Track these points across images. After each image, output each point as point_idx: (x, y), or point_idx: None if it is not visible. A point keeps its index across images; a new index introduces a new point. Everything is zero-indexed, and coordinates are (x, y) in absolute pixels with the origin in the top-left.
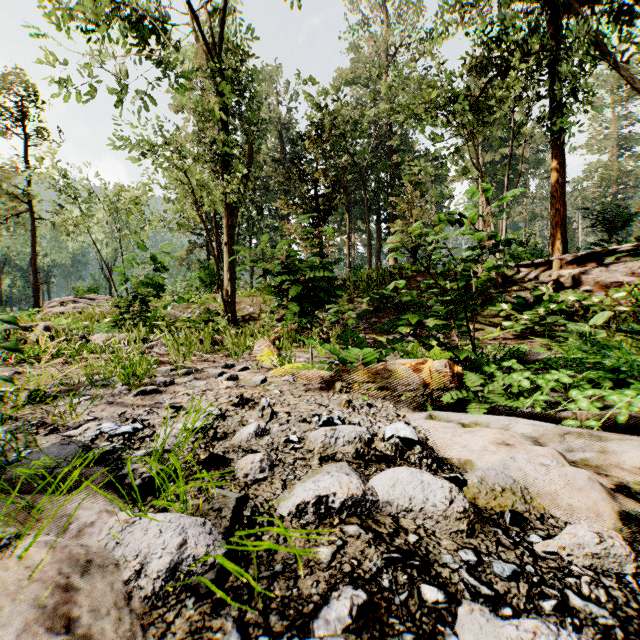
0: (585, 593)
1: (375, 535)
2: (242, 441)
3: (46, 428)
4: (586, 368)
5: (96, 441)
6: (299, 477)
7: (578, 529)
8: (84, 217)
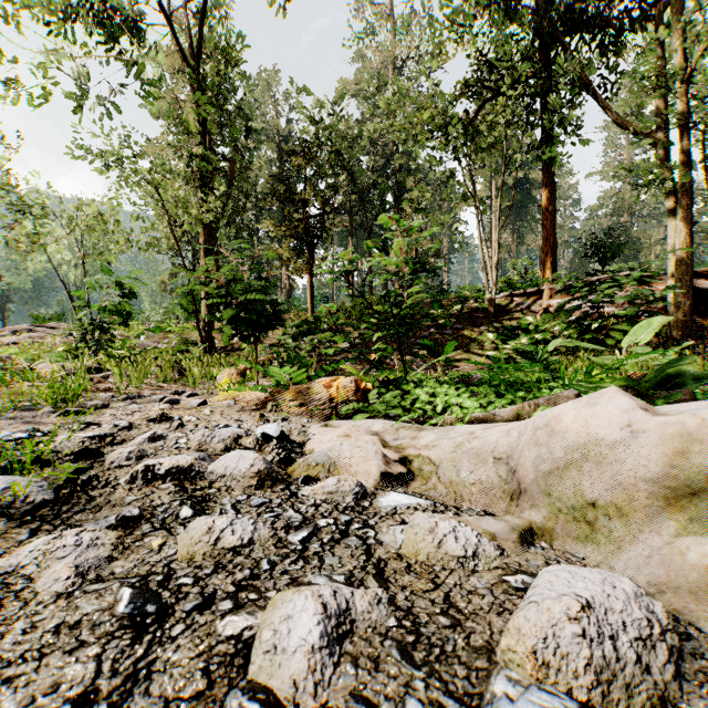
0: (301, 510)
1: (181, 489)
2: (134, 444)
3: None
4: None
5: None
6: None
7: (330, 478)
8: (38, 234)
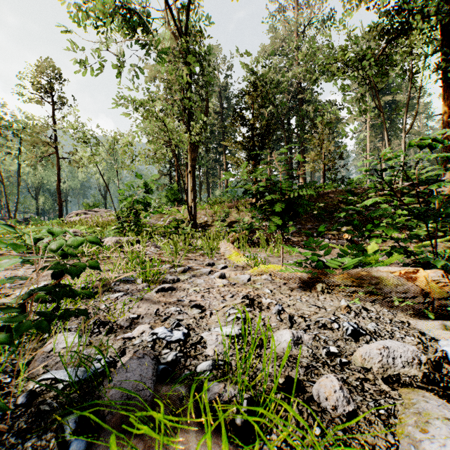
0: None
1: None
2: (285, 351)
3: (104, 327)
4: None
5: (155, 347)
6: (393, 413)
7: None
8: (93, 155)
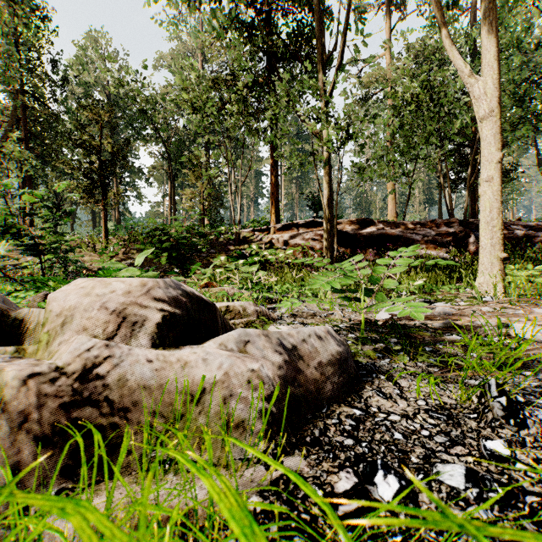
0: None
1: None
2: None
3: None
4: None
5: None
6: None
7: None
8: None
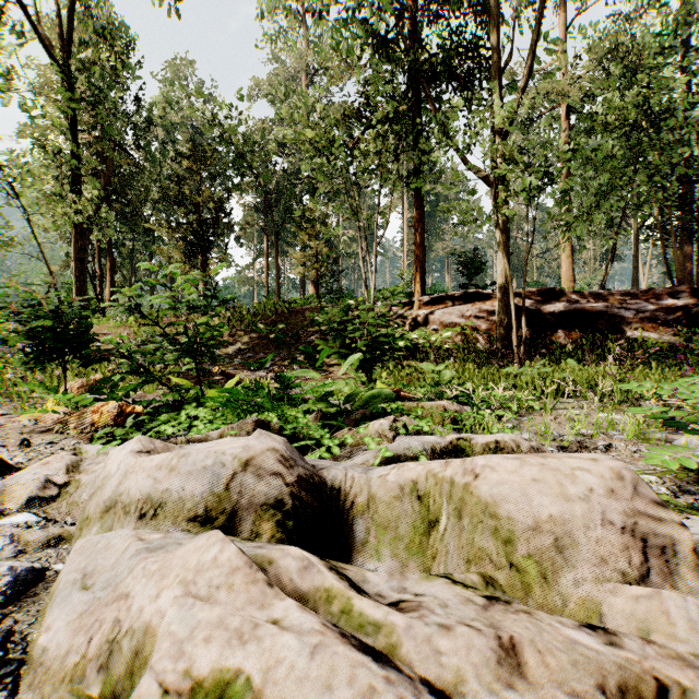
0: None
1: None
2: None
3: None
4: (284, 403)
5: None
6: None
7: None
8: None
